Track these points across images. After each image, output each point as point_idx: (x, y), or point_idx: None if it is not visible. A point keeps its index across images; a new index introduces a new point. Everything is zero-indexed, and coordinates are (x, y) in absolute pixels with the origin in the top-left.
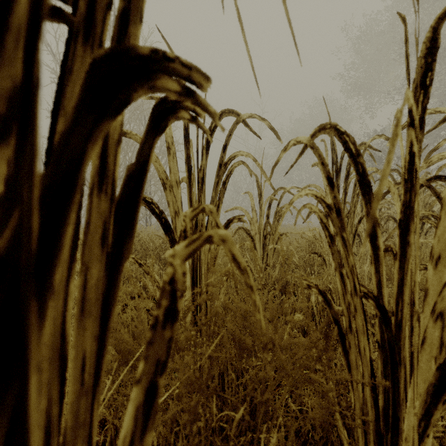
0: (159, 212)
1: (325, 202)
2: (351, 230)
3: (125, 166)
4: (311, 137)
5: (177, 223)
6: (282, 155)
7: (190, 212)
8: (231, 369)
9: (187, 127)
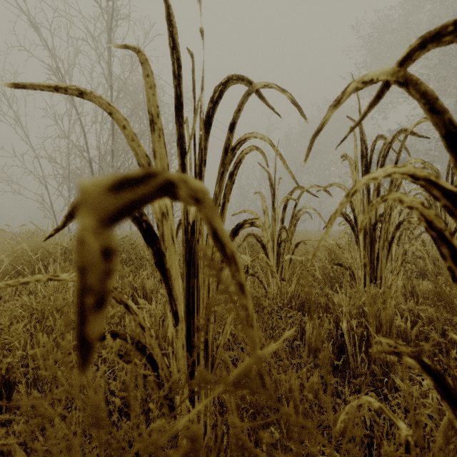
0: (138, 213)
1: (442, 186)
2: (386, 237)
3: (125, 168)
4: (401, 64)
5: (165, 229)
6: (331, 112)
7: (105, 189)
8: (243, 455)
9: (179, 94)
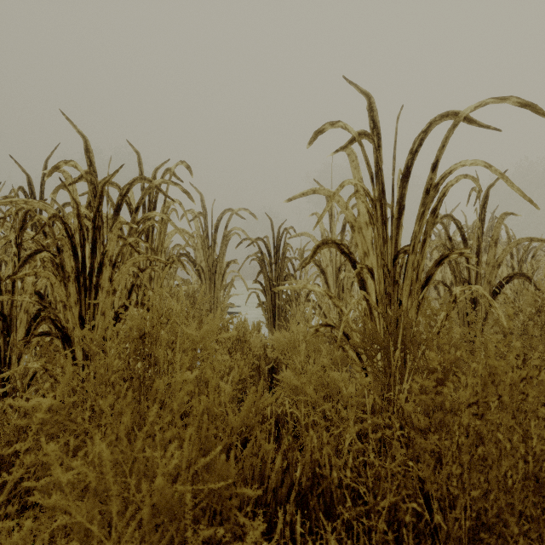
0: None
1: None
2: None
3: None
4: None
5: None
6: None
7: None
8: None
9: None
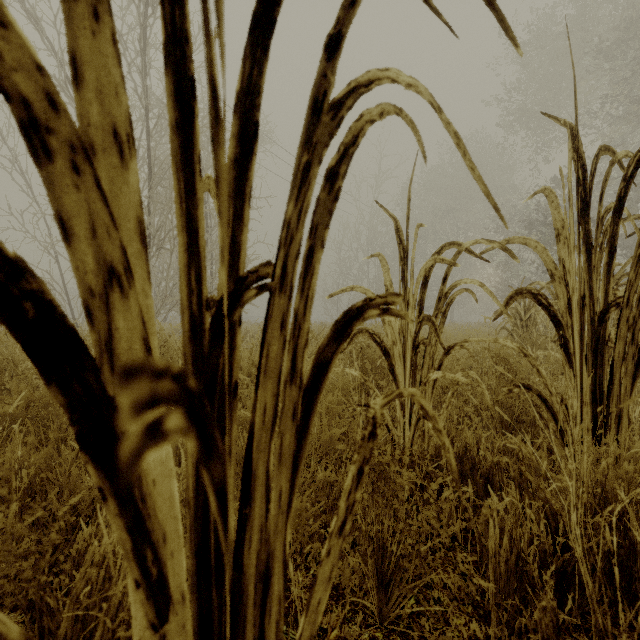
0: (3, 267)
1: None
2: (632, 337)
3: (169, 229)
4: None
5: (118, 321)
6: None
7: None
8: None
9: None
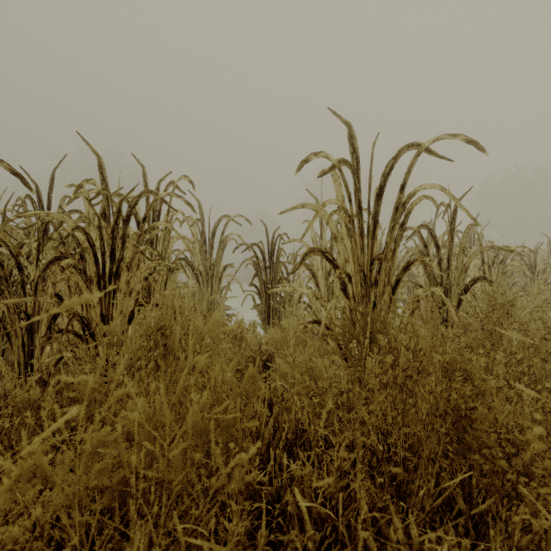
0: None
1: None
2: None
3: None
4: None
5: None
6: None
7: None
8: None
9: None
